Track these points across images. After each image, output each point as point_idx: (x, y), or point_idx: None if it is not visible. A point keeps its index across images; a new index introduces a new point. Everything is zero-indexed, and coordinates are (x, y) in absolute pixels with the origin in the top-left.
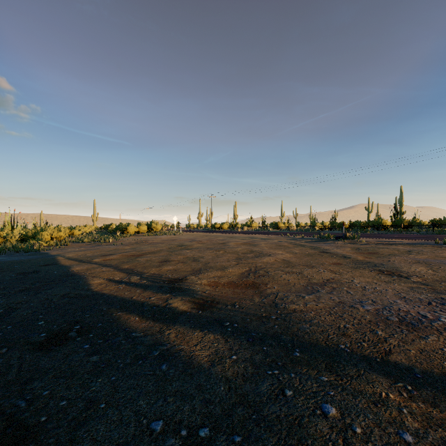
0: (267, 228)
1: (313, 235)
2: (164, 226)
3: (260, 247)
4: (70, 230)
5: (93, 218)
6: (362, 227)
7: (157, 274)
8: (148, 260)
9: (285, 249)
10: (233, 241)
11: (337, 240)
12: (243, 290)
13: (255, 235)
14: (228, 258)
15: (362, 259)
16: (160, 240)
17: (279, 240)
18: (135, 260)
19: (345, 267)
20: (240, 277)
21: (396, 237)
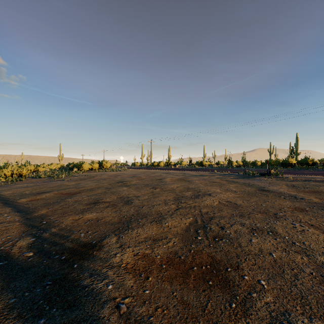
0: (194, 166)
1: (238, 171)
2: (113, 164)
3: (195, 184)
4: (35, 167)
5: (59, 158)
6: (272, 165)
7: (67, 229)
8: (76, 201)
9: (221, 186)
10: (168, 177)
11: (262, 176)
12: (201, 293)
13: (186, 171)
14: (165, 199)
15: (319, 201)
16: (106, 175)
17: (209, 176)
18: (63, 200)
19: (321, 217)
20: (184, 239)
21: (313, 173)
